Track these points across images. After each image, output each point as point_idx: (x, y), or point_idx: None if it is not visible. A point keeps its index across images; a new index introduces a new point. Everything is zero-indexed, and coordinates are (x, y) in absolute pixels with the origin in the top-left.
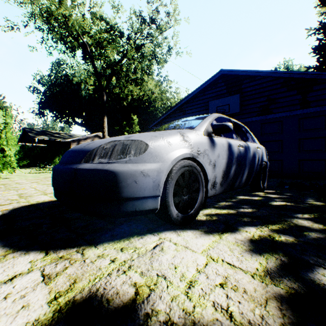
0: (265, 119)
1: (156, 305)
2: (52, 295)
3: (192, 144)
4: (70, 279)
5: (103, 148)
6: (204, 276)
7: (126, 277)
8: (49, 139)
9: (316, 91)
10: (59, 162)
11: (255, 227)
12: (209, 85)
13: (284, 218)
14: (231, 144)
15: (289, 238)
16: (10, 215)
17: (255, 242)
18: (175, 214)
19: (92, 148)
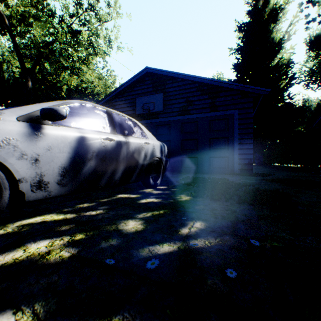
0: (185, 119)
1: None
2: None
3: None
4: None
5: None
6: None
7: None
8: None
9: (221, 97)
10: None
11: (53, 240)
12: (137, 81)
13: (117, 221)
14: (87, 136)
15: (68, 253)
16: None
17: None
18: None
19: None
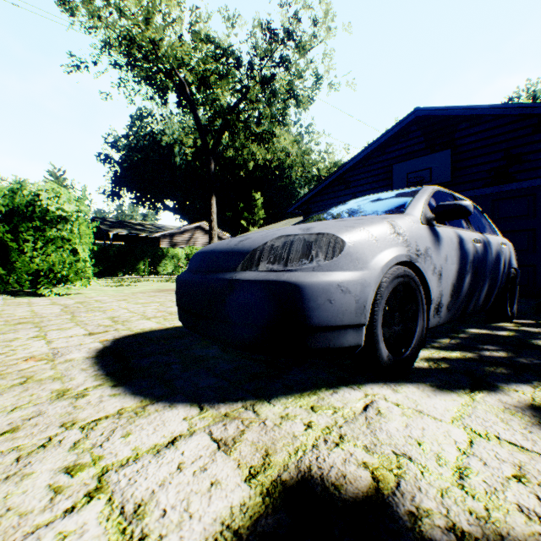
0: (501, 192)
1: (418, 500)
2: (244, 470)
3: (408, 239)
4: (258, 449)
5: (269, 247)
6: (477, 461)
7: (343, 452)
8: (129, 233)
9: None
10: (144, 269)
11: (530, 385)
12: (393, 136)
13: None
14: (463, 239)
15: None
16: (118, 348)
17: None
18: (386, 355)
19: (252, 248)
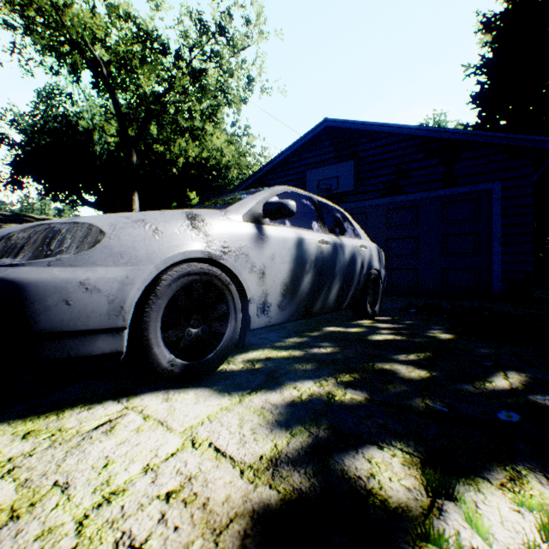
0: (393, 203)
1: None
2: None
3: (212, 235)
4: None
5: (15, 238)
6: (150, 479)
7: None
8: None
9: (466, 160)
10: None
11: (316, 380)
12: (307, 143)
13: (374, 362)
14: (304, 239)
15: (358, 396)
16: None
17: (296, 406)
18: (168, 361)
19: None
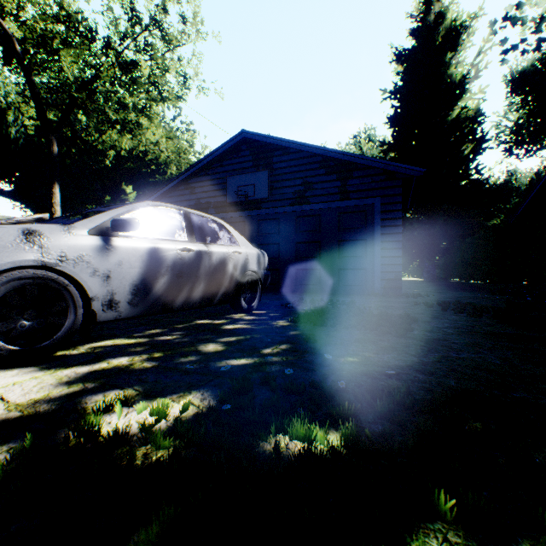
0: (301, 211)
1: None
2: None
3: (49, 247)
4: None
5: None
6: None
7: None
8: None
9: (356, 178)
10: None
11: (133, 357)
12: (229, 151)
13: (197, 344)
14: (161, 248)
15: (150, 365)
16: None
17: (94, 373)
18: None
19: None
